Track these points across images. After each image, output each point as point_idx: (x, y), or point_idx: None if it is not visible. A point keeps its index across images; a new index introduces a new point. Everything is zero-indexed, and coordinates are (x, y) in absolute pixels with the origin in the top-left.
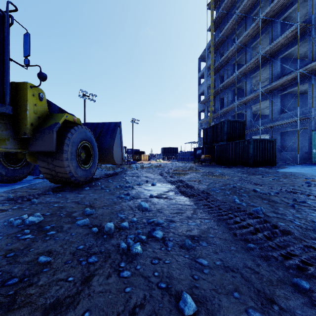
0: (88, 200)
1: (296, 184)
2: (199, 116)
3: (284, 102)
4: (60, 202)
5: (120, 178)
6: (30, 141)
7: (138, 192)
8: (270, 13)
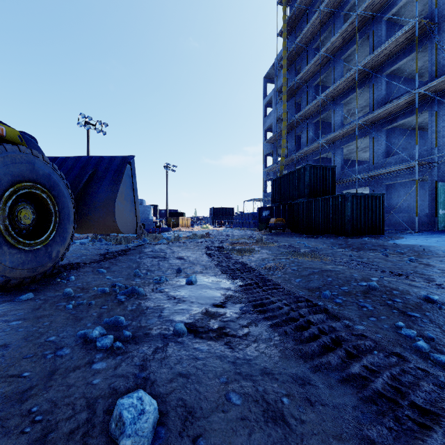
0: None
1: None
2: (264, 162)
3: (390, 140)
4: None
5: (128, 262)
6: None
7: (149, 310)
8: (372, 7)
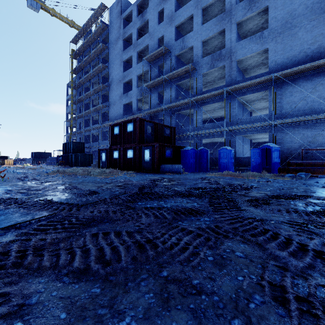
0: None
1: None
2: (67, 130)
3: (105, 135)
4: None
5: (0, 170)
6: None
7: (11, 171)
8: (97, 90)
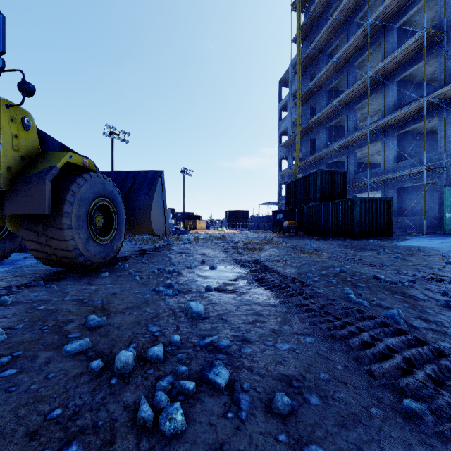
0: (101, 296)
1: (434, 266)
2: (279, 166)
3: (402, 145)
4: (51, 300)
5: (162, 256)
6: (7, 197)
7: (188, 281)
8: (383, 16)
